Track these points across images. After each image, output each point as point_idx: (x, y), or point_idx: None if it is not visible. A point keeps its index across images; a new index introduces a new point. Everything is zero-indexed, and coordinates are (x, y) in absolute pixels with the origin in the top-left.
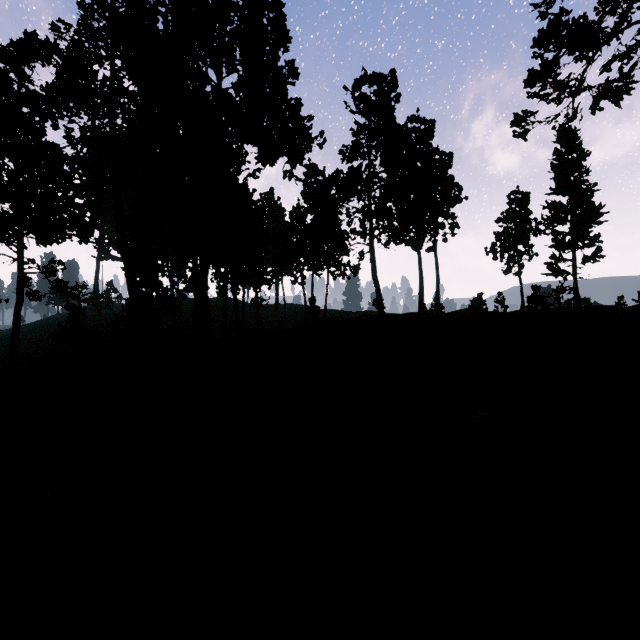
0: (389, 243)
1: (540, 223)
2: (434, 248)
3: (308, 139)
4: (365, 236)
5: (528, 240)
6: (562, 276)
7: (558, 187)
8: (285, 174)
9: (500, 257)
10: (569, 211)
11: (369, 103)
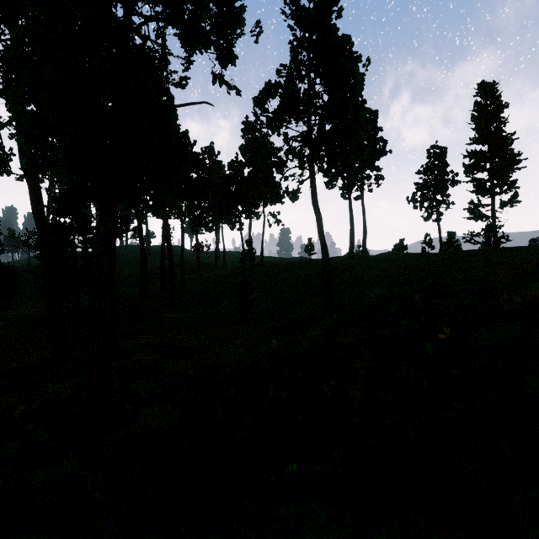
0: (328, 173)
1: (456, 174)
2: (362, 196)
3: (239, 9)
4: (303, 164)
5: (446, 189)
6: (482, 220)
7: (479, 136)
8: (215, 78)
9: (420, 206)
10: (490, 158)
11: (310, 10)
